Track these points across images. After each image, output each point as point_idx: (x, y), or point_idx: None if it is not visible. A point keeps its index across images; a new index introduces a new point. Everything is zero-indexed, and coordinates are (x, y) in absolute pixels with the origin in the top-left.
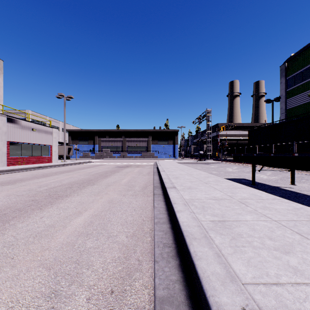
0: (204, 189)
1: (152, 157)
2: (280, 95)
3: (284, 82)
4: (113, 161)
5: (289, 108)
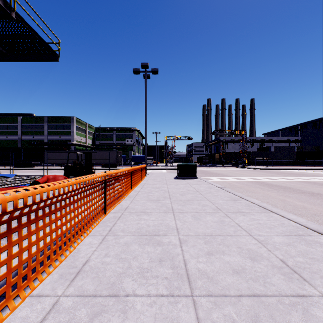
0: None
1: None
2: None
3: None
4: None
5: None
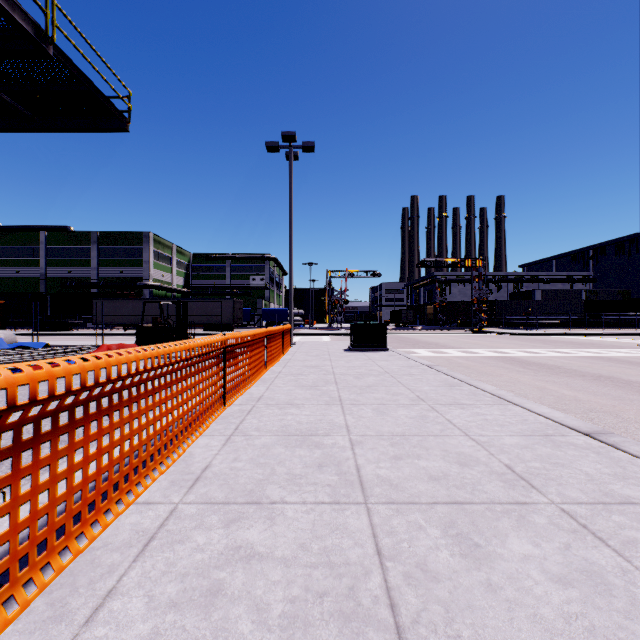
0: None
1: None
2: None
3: None
4: None
5: None
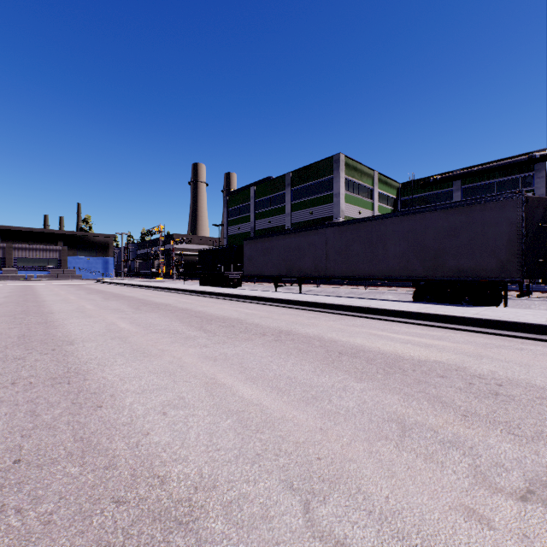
0: (162, 285)
1: (72, 277)
2: (224, 222)
3: (227, 212)
4: (7, 282)
5: (230, 235)
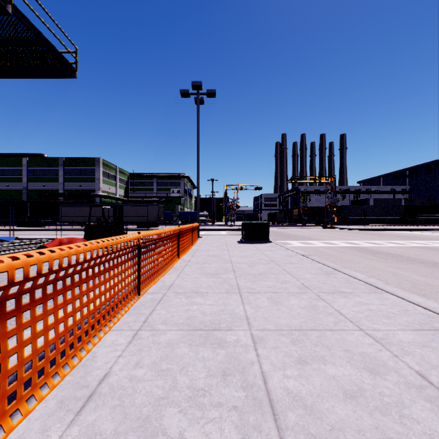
0: None
1: None
2: None
3: None
4: None
5: None
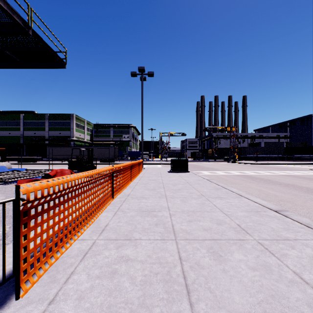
0: None
1: None
2: None
3: None
4: None
5: (1, 136)
